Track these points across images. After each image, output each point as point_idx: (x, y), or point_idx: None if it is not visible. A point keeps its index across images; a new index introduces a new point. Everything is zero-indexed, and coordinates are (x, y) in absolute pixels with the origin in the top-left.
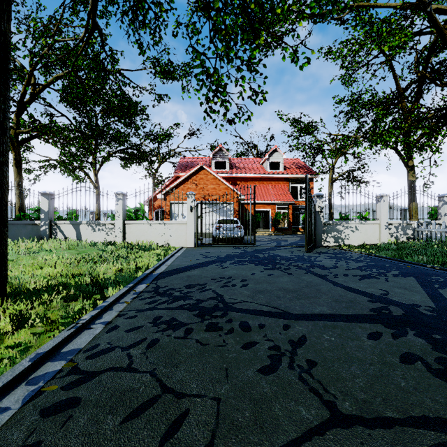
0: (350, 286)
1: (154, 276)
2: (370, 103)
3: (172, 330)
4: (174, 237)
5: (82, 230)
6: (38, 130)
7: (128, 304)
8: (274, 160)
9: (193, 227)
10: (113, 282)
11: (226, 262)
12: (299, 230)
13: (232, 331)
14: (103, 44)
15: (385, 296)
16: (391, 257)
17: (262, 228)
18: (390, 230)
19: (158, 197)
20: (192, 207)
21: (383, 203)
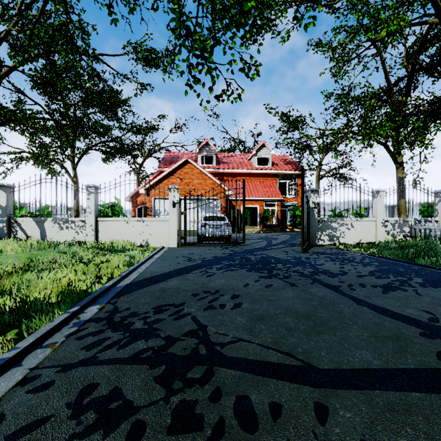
0: (379, 304)
1: (117, 289)
2: (359, 99)
3: (104, 430)
4: (154, 235)
5: (47, 228)
6: (1, 116)
7: (53, 350)
8: (262, 156)
9: (176, 224)
10: (54, 302)
11: (212, 268)
12: (287, 227)
13: (222, 431)
14: (66, 8)
15: (438, 324)
16: (398, 258)
17: (250, 225)
18: (387, 228)
19: (140, 192)
20: (174, 202)
21: (379, 199)
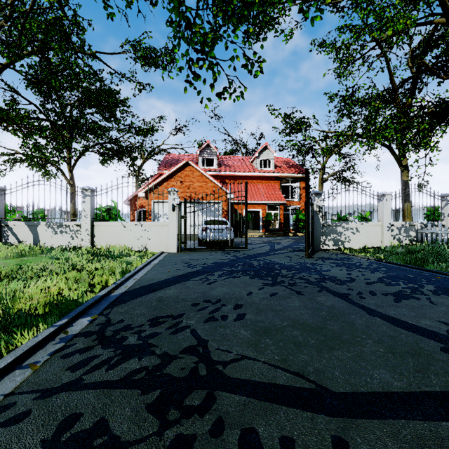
0: (392, 314)
1: (111, 299)
2: (363, 100)
3: None
4: (153, 240)
5: (40, 233)
6: None
7: (34, 372)
8: (265, 158)
9: (176, 229)
10: (41, 314)
11: (214, 274)
12: (290, 232)
13: None
14: (60, 1)
15: None
16: (406, 264)
17: (252, 229)
18: (393, 232)
19: (139, 195)
20: (174, 205)
21: (385, 202)
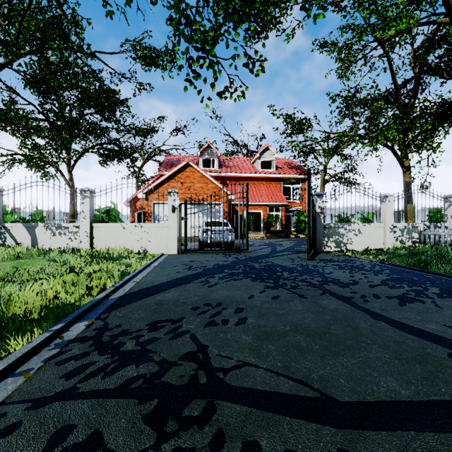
0: (397, 318)
1: (109, 302)
2: (365, 101)
3: None
4: (153, 242)
5: (38, 235)
6: None
7: (27, 379)
8: (266, 159)
9: (176, 230)
10: (36, 318)
11: (214, 277)
12: (291, 233)
13: None
14: None
15: None
16: (410, 266)
17: (253, 230)
18: (395, 234)
19: (139, 196)
20: (174, 206)
21: (388, 204)
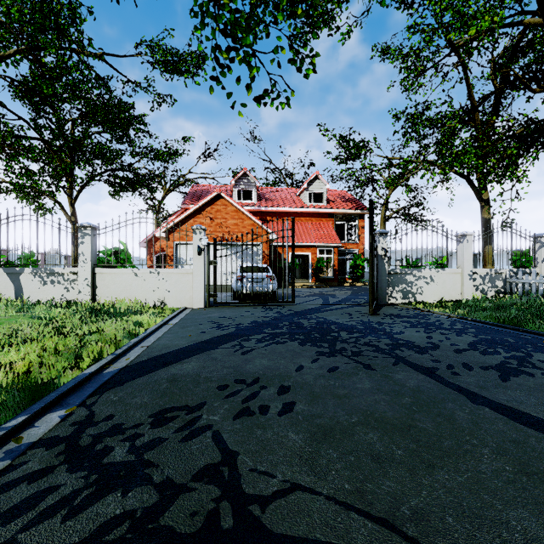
0: (504, 401)
1: (103, 379)
2: (435, 120)
3: None
4: (173, 292)
5: (24, 283)
6: None
7: None
8: (315, 191)
9: (203, 277)
10: None
11: (250, 339)
12: (346, 281)
13: None
14: None
15: None
16: (499, 323)
17: (299, 277)
18: (475, 282)
19: (158, 235)
20: (201, 247)
21: (466, 245)
